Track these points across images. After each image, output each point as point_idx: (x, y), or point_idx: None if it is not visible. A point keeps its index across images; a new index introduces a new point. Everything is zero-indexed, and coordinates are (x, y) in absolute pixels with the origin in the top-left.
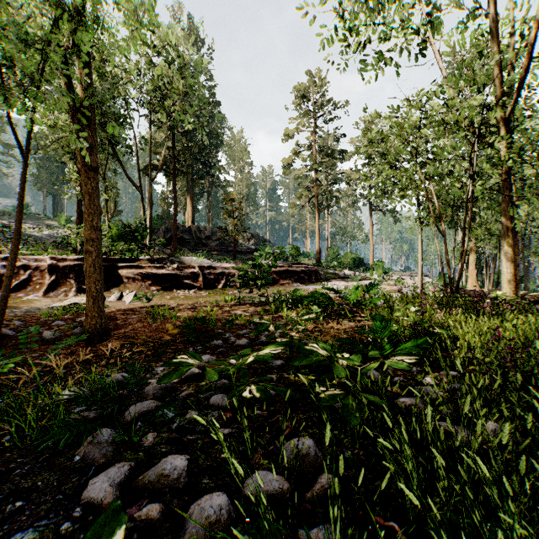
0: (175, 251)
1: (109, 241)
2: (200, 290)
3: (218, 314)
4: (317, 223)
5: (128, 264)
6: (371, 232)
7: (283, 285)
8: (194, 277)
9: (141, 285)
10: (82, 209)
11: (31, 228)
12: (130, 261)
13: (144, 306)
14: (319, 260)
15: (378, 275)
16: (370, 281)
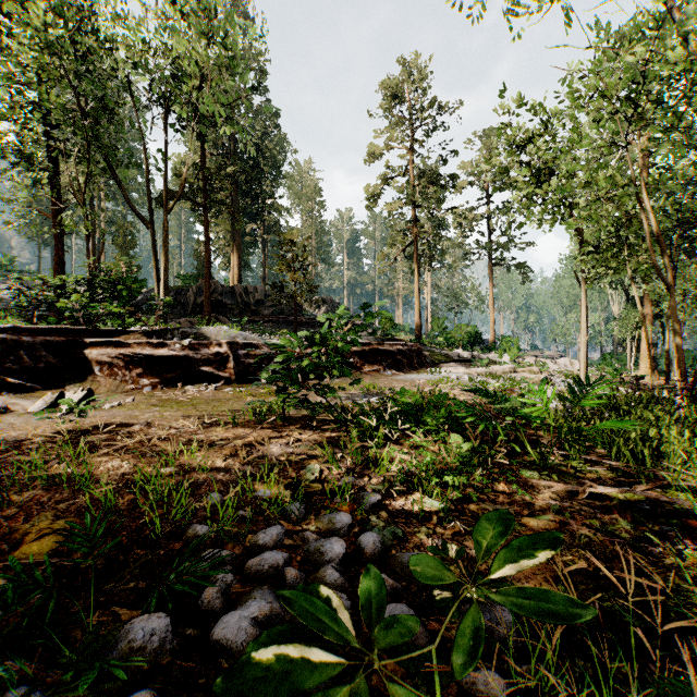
0: (208, 321)
1: (81, 301)
2: (228, 385)
3: (217, 461)
4: (417, 282)
5: (101, 340)
6: (492, 295)
7: (370, 374)
8: (220, 361)
9: (124, 375)
10: (63, 256)
11: (6, 289)
12: (110, 334)
13: (72, 428)
14: (420, 335)
15: (511, 357)
16: (502, 367)
